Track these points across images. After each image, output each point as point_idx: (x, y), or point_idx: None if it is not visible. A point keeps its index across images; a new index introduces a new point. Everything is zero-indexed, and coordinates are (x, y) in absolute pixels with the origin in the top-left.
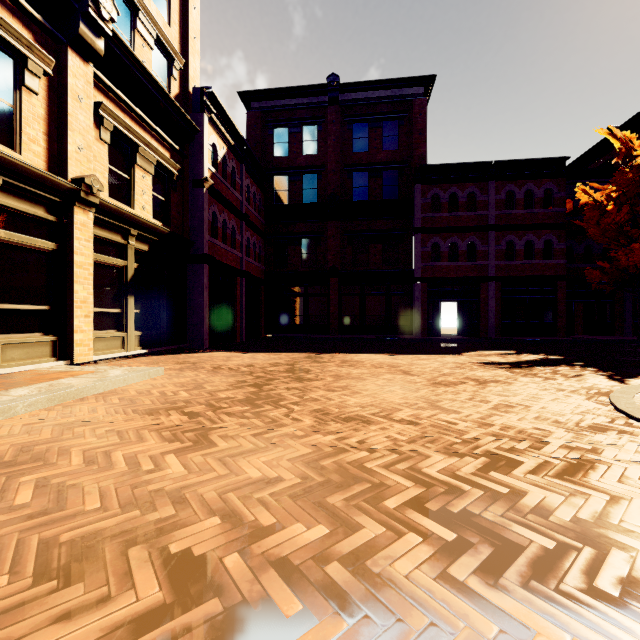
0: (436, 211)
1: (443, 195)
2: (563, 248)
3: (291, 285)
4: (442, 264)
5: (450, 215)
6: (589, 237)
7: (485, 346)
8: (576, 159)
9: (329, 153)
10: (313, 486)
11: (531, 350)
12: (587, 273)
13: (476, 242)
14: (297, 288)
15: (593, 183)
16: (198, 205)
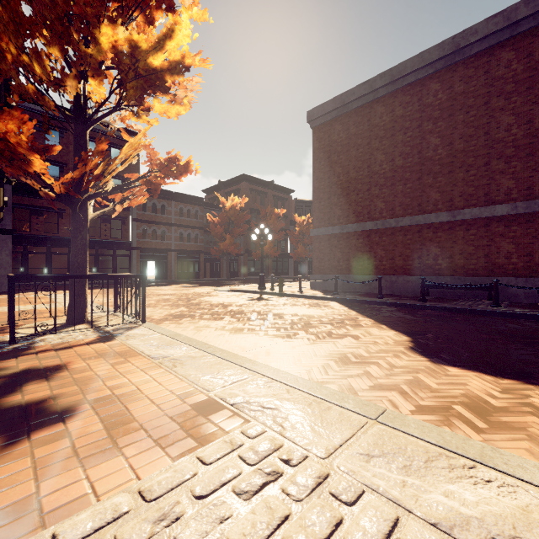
0: (145, 210)
1: (149, 203)
2: (203, 238)
3: (35, 245)
4: (149, 240)
5: (153, 214)
6: (212, 235)
7: (175, 283)
8: (207, 188)
9: (71, 156)
10: (179, 297)
11: (193, 283)
12: (211, 251)
13: (166, 231)
14: (40, 248)
15: (213, 212)
16: (6, 196)
